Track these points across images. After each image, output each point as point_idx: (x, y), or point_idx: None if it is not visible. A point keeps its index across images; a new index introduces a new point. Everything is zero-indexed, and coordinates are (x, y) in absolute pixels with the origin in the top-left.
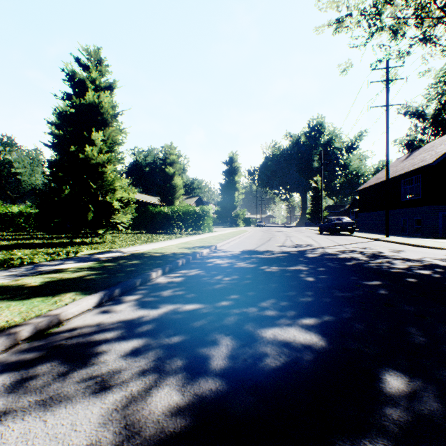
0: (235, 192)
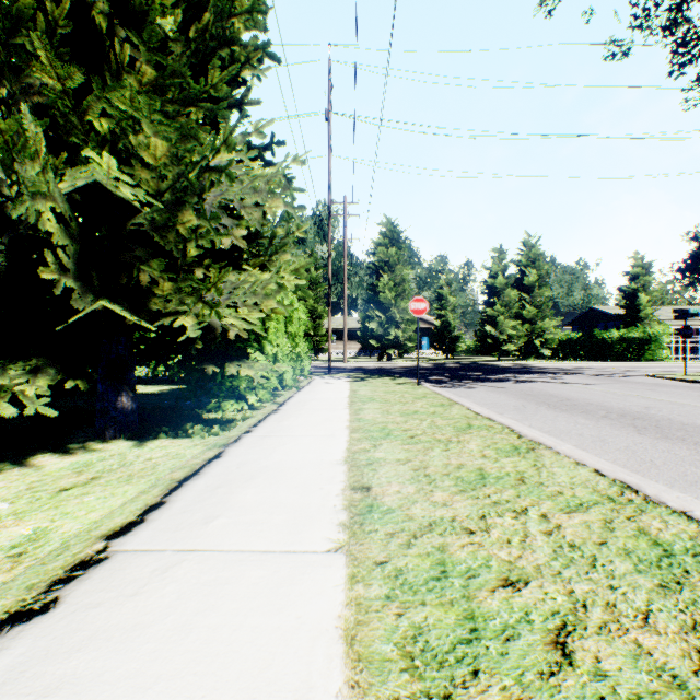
0: None
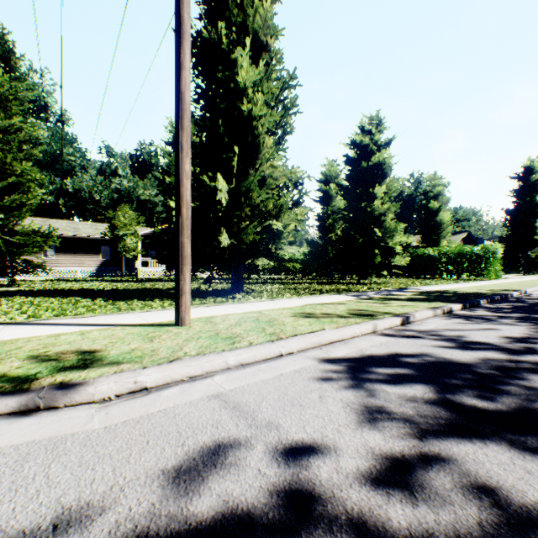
0: (536, 220)
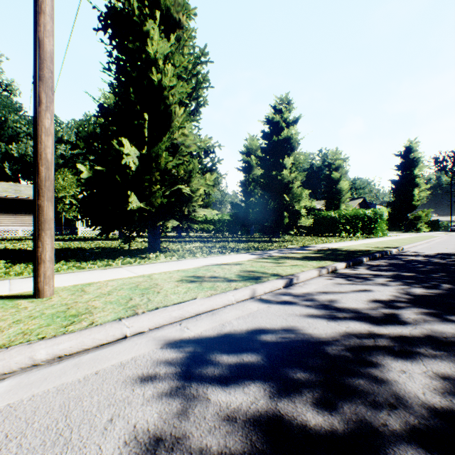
0: (414, 189)
